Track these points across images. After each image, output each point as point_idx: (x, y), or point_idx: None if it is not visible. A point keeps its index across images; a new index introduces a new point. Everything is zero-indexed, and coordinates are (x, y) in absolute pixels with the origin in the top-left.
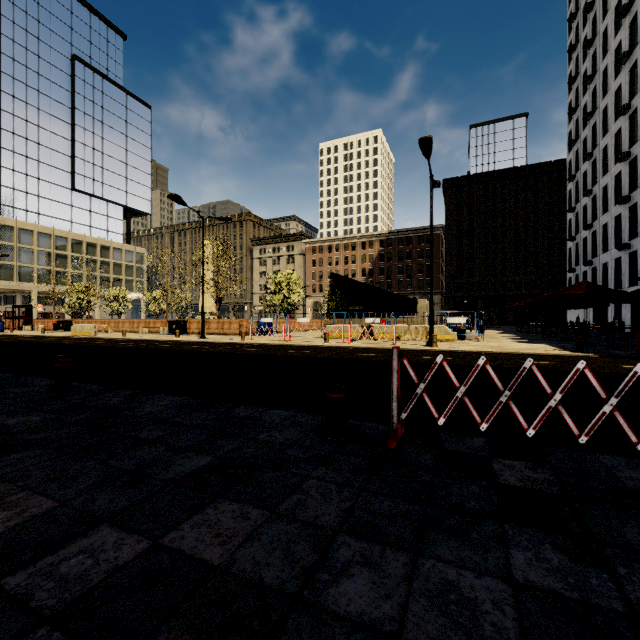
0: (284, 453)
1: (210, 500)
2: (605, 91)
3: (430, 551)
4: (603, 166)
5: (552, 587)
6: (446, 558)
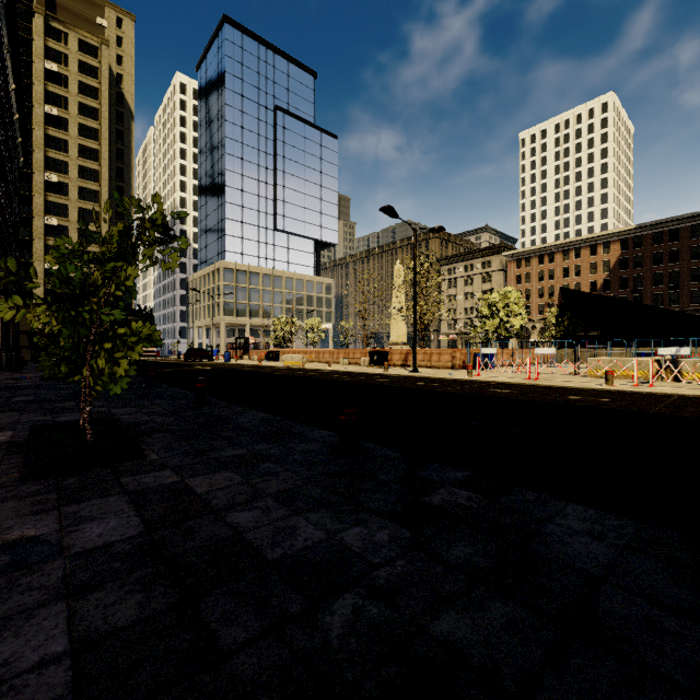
0: None
1: None
2: None
3: None
4: None
5: None
6: None
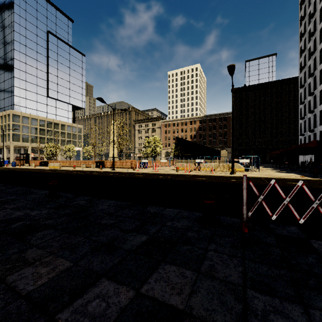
0: (186, 234)
1: (158, 263)
2: (321, 40)
3: (312, 304)
4: (320, 79)
5: None
6: None
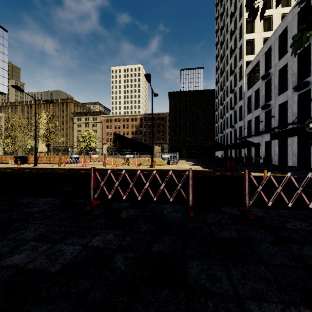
0: (32, 215)
1: None
2: (227, 64)
3: (64, 241)
4: (226, 94)
5: (98, 245)
6: (68, 243)
